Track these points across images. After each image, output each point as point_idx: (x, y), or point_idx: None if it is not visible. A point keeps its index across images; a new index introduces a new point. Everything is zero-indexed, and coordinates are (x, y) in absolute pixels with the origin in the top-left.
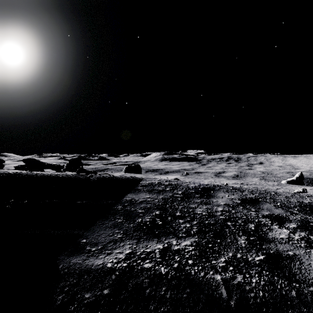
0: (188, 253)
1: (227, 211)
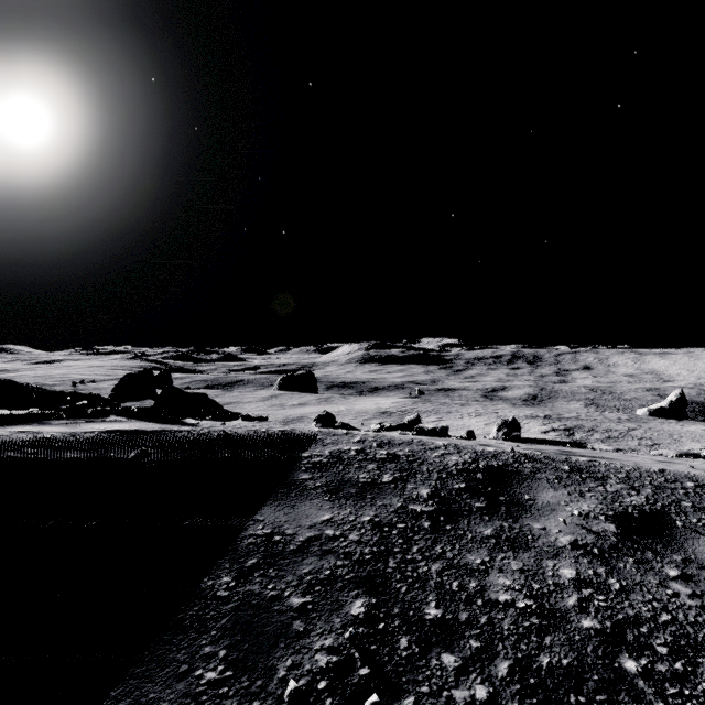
0: None
1: (593, 581)
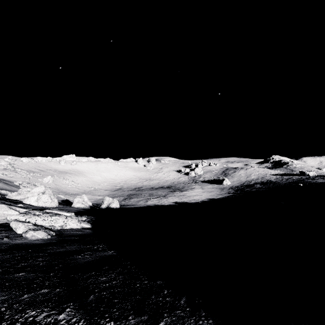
0: None
1: None
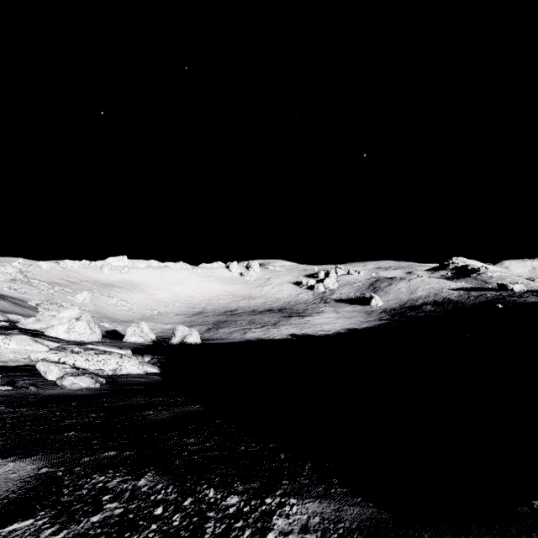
0: (146, 536)
1: None
